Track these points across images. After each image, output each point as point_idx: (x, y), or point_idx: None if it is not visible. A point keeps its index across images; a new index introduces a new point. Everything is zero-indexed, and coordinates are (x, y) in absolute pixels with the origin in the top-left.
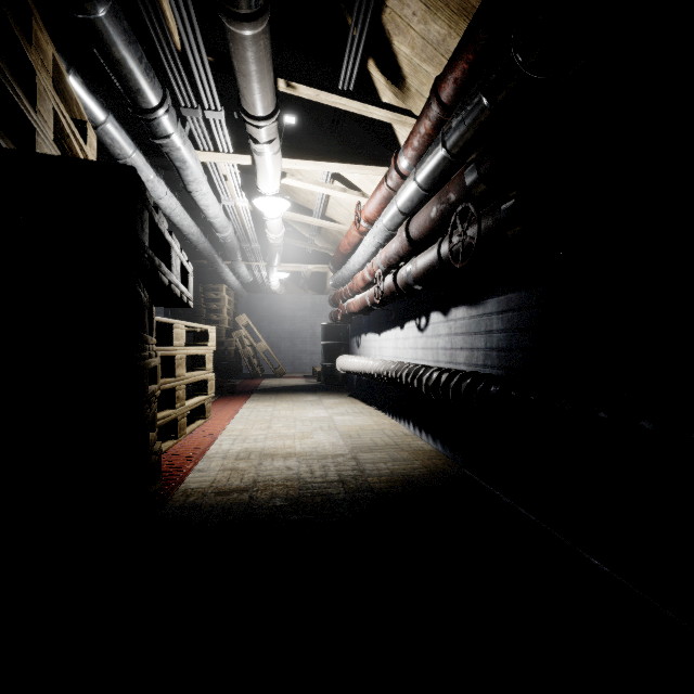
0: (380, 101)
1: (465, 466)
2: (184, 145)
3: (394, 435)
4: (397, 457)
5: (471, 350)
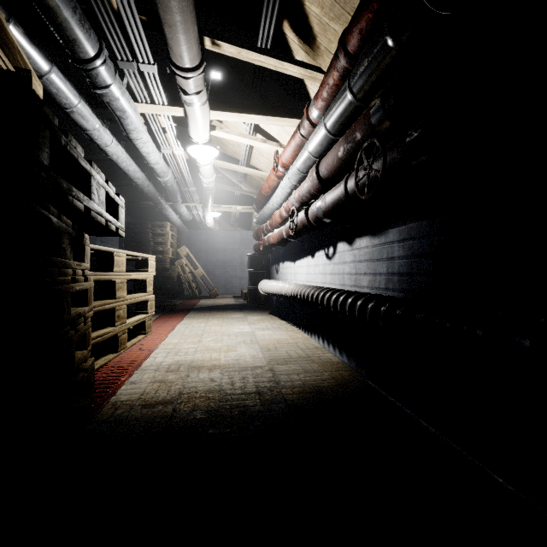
0: (293, 58)
1: (368, 378)
2: (123, 96)
3: (306, 348)
4: (308, 368)
5: (373, 275)
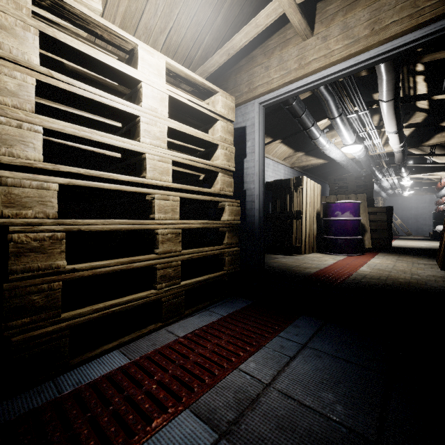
0: (440, 163)
1: None
2: (384, 180)
3: None
4: None
5: None
